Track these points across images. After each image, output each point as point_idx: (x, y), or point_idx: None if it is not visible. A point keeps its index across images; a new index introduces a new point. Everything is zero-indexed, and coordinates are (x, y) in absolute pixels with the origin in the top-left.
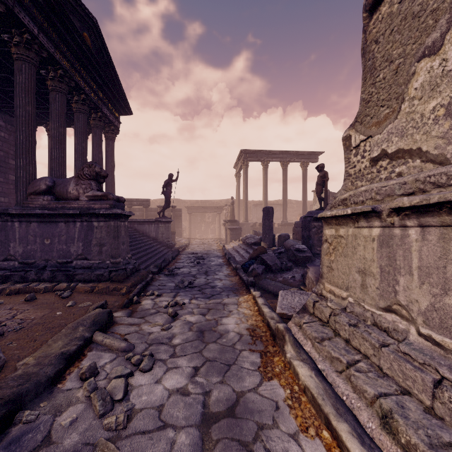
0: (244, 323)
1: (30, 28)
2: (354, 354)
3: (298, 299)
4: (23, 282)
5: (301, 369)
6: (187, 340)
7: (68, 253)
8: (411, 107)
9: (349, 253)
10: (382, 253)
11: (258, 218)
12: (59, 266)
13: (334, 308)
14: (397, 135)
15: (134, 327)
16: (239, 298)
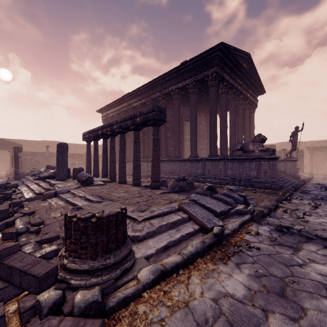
0: None
1: (227, 79)
2: None
3: None
4: (233, 185)
5: None
6: (326, 214)
7: (249, 175)
8: None
9: None
10: None
11: None
12: (246, 180)
13: None
14: None
15: (294, 206)
16: None
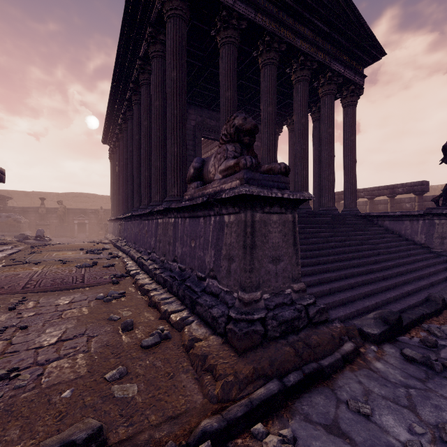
0: None
1: (224, 2)
2: None
3: None
4: (171, 293)
5: None
6: None
7: (203, 263)
8: None
9: None
10: None
11: None
12: (194, 282)
13: None
14: None
15: None
16: None
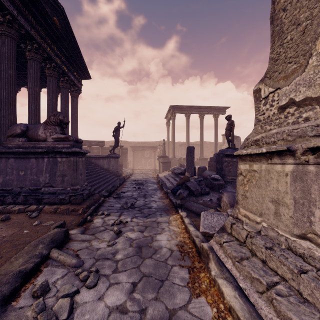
0: (174, 240)
1: (11, 11)
2: (272, 276)
3: (216, 219)
4: (2, 205)
5: (225, 288)
6: (128, 256)
7: (37, 182)
8: (319, 61)
9: (263, 185)
10: (296, 186)
11: (182, 154)
12: (31, 192)
13: (250, 231)
14: (305, 85)
15: (86, 243)
16: (169, 217)
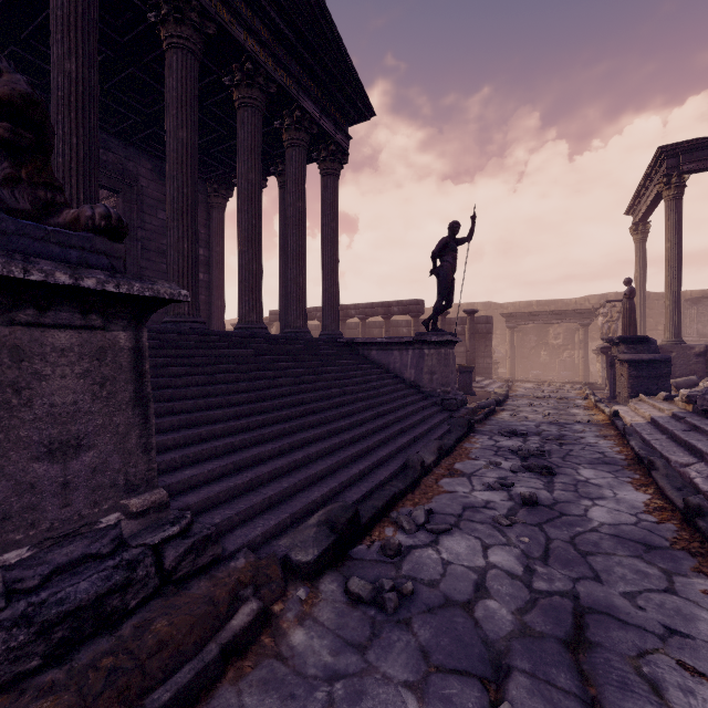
0: None
1: None
2: None
3: None
4: None
5: None
6: None
7: None
8: None
9: None
10: None
11: (704, 334)
12: None
13: None
14: None
15: None
16: None
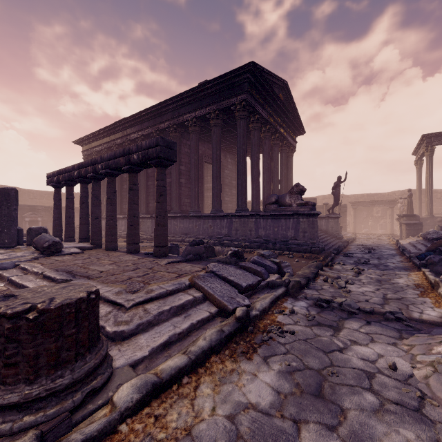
0: (411, 282)
1: (259, 111)
2: None
3: None
4: (266, 249)
5: None
6: (370, 281)
7: (286, 236)
8: None
9: None
10: None
11: None
12: (282, 243)
13: None
14: None
15: (335, 274)
16: (409, 273)
